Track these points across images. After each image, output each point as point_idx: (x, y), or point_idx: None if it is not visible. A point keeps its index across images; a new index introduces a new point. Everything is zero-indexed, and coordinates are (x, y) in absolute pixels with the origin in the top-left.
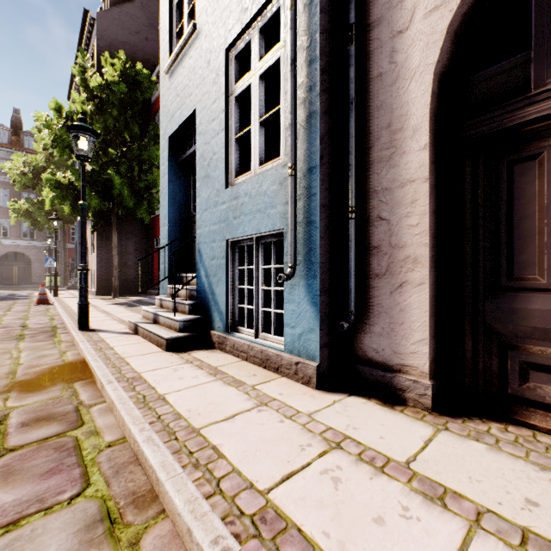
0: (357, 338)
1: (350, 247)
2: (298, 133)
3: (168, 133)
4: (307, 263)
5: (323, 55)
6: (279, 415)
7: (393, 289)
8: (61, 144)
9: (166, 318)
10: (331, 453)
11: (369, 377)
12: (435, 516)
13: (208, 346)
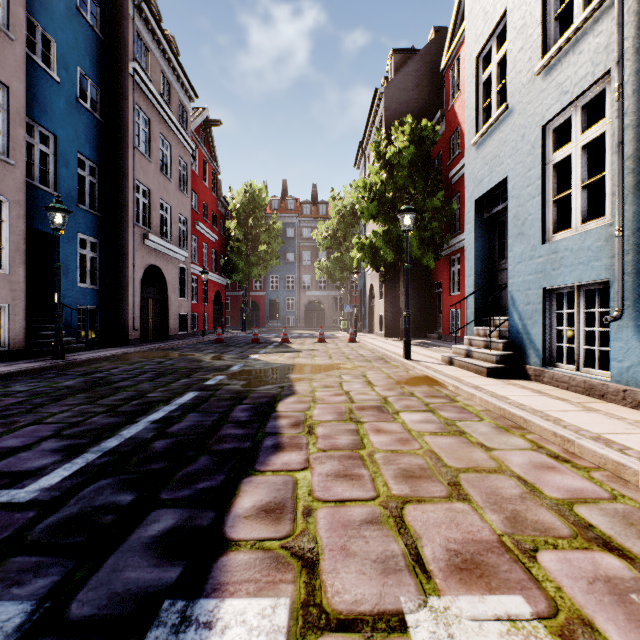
0: None
1: None
2: (625, 199)
3: (474, 196)
4: (636, 307)
5: None
6: (605, 416)
7: None
8: (366, 213)
9: (480, 353)
10: None
11: None
12: None
13: (522, 378)
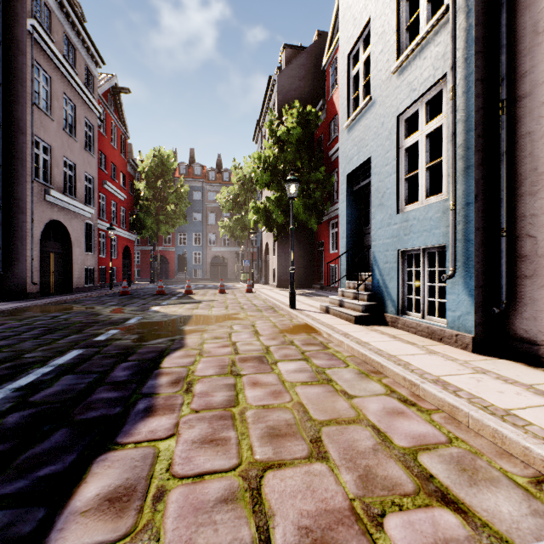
0: (509, 321)
1: (501, 256)
2: (457, 179)
3: (346, 171)
4: (465, 267)
5: (477, 126)
6: (443, 358)
7: (539, 287)
8: (261, 181)
9: (350, 303)
10: (478, 374)
11: (518, 349)
12: (536, 397)
13: (382, 324)
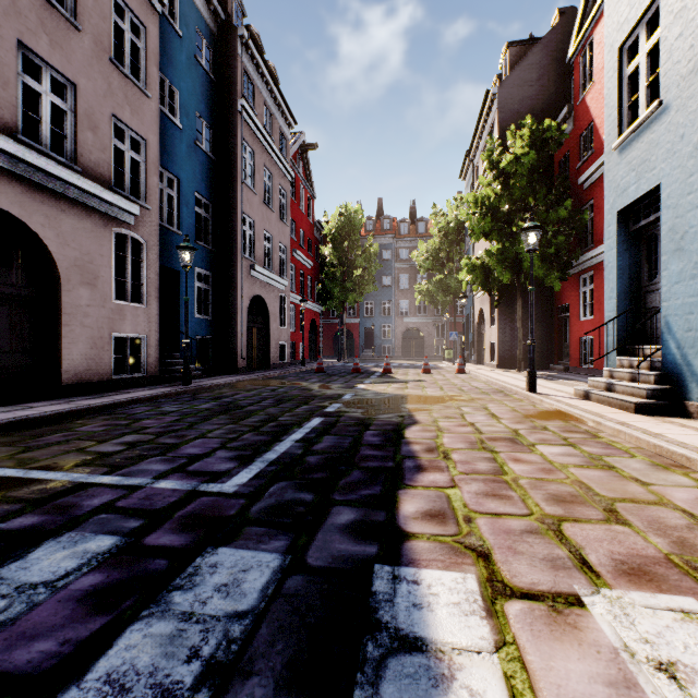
0: None
1: None
2: None
3: (616, 207)
4: None
5: None
6: None
7: None
8: (477, 231)
9: (625, 386)
10: None
11: None
12: None
13: (681, 416)
